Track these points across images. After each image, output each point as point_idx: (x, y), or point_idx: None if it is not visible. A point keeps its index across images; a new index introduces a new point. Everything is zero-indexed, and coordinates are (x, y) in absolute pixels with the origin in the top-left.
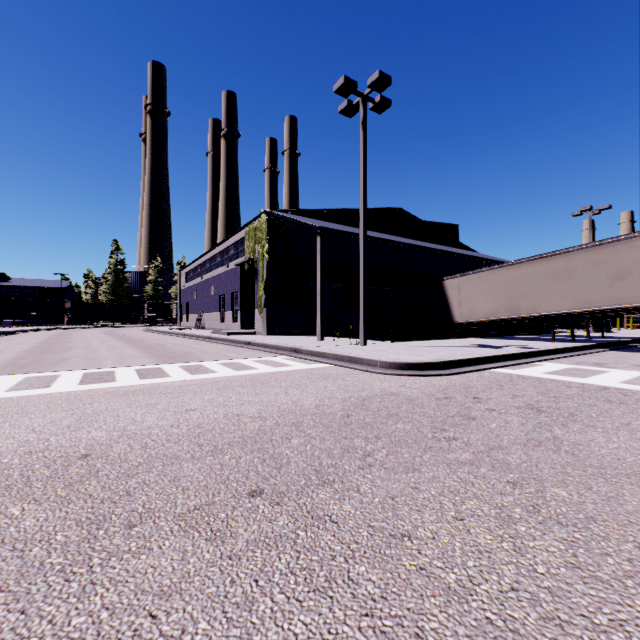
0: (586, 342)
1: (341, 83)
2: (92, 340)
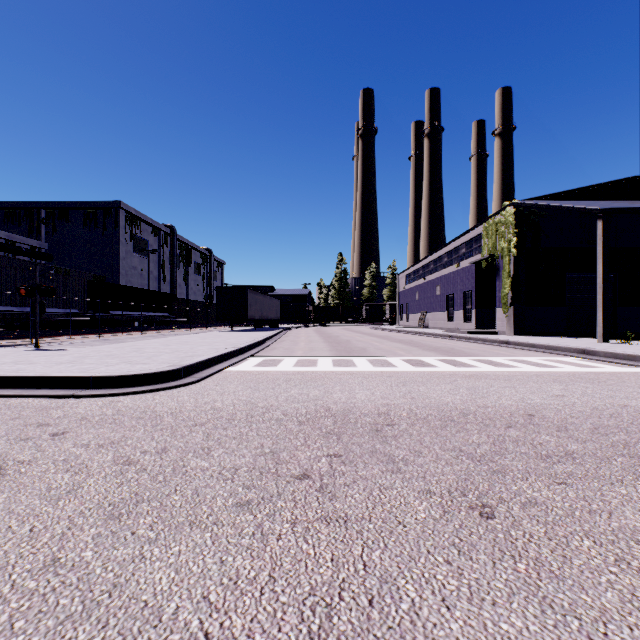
0: None
1: None
2: (350, 335)
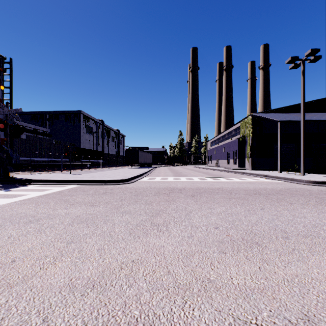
0: None
1: (289, 60)
2: (183, 170)
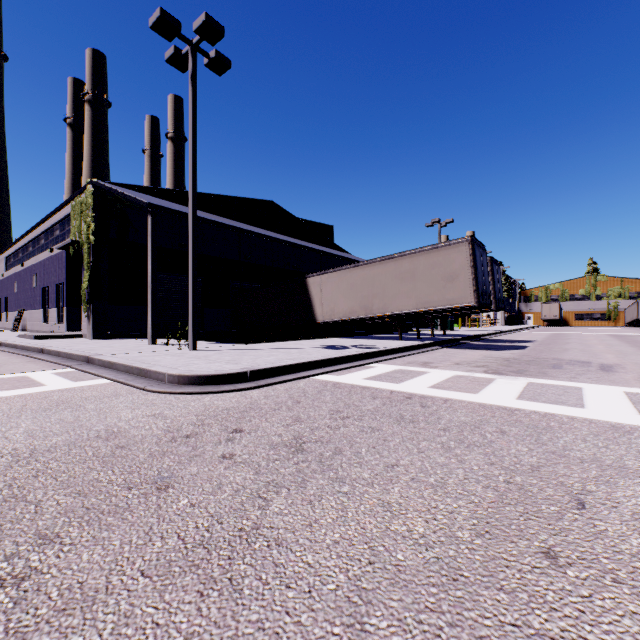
0: (427, 340)
1: (157, 16)
2: None
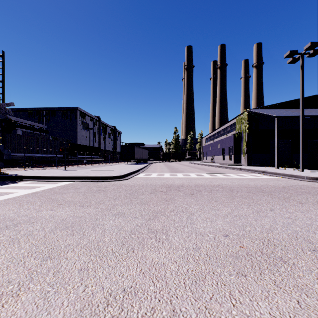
0: None
1: (287, 54)
2: (179, 166)
